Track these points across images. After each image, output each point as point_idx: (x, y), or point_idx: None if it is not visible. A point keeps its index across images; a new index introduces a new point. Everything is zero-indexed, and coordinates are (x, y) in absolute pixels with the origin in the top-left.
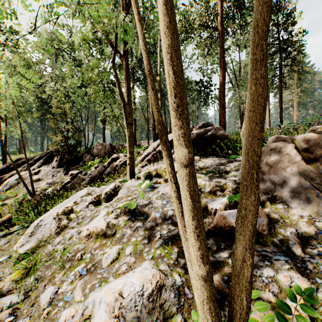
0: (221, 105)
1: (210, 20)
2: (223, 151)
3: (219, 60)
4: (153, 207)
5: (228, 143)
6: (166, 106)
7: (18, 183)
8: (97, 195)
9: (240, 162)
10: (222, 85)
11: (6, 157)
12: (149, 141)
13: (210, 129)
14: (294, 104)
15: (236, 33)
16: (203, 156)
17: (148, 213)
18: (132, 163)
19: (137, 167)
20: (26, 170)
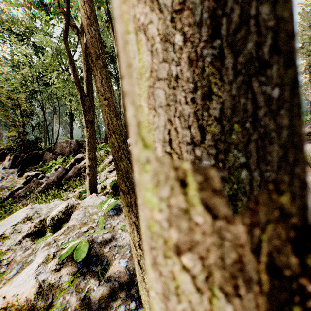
0: None
1: None
2: None
3: None
4: (117, 246)
5: None
6: None
7: None
8: (41, 220)
9: None
10: None
11: None
12: None
13: None
14: None
15: None
16: None
17: (109, 257)
18: (92, 173)
19: (104, 172)
20: None
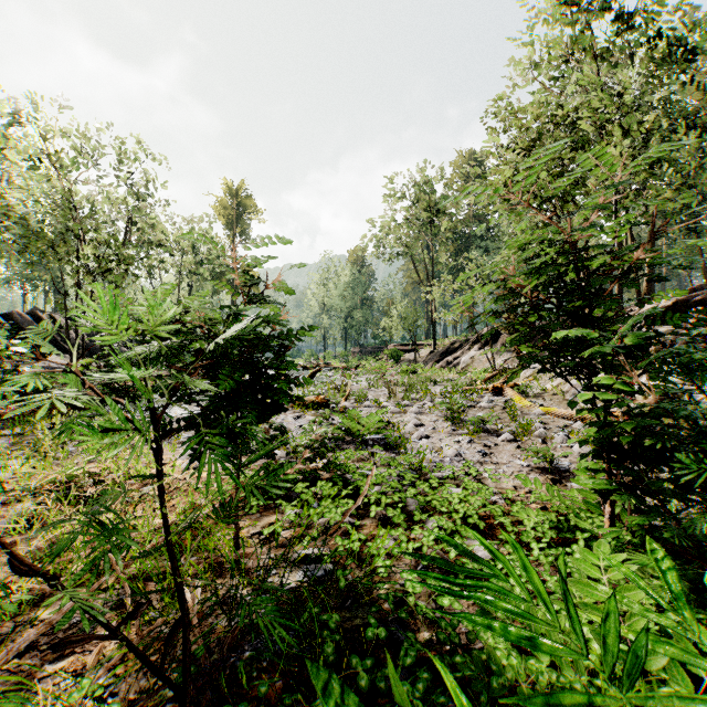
0: None
1: None
2: None
3: None
4: None
5: None
6: (697, 228)
7: (472, 362)
8: None
9: None
10: None
11: (435, 340)
12: None
13: (699, 293)
14: None
15: None
16: None
17: None
18: None
19: None
20: (467, 353)
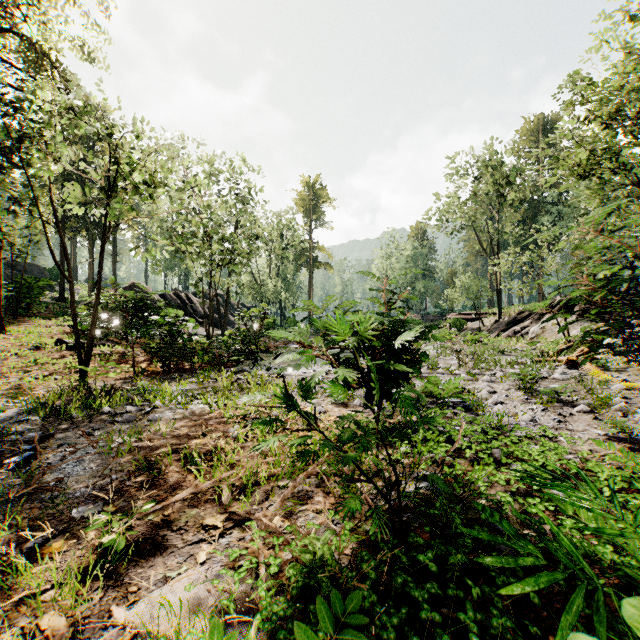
0: None
1: None
2: None
3: None
4: None
5: None
6: None
7: (542, 332)
8: None
9: None
10: None
11: (500, 310)
12: None
13: None
14: None
15: None
16: None
17: None
18: None
19: None
20: (536, 323)
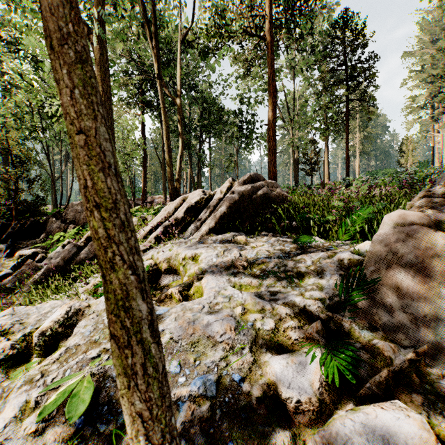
0: (270, 148)
1: (256, 24)
2: (281, 222)
3: (268, 84)
4: None
5: (291, 211)
6: (192, 145)
7: None
8: (25, 336)
9: (321, 252)
10: (271, 120)
11: None
12: (167, 196)
13: (260, 185)
14: (355, 153)
15: (291, 48)
16: (250, 232)
17: None
18: None
19: None
20: None
